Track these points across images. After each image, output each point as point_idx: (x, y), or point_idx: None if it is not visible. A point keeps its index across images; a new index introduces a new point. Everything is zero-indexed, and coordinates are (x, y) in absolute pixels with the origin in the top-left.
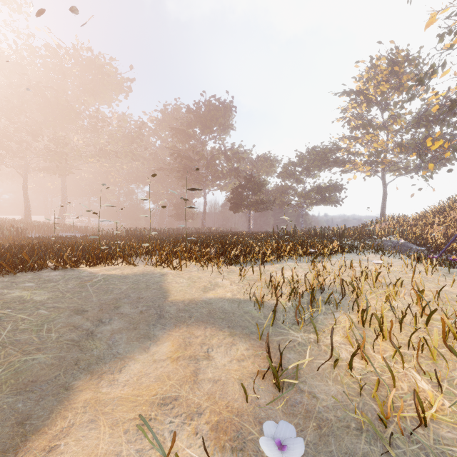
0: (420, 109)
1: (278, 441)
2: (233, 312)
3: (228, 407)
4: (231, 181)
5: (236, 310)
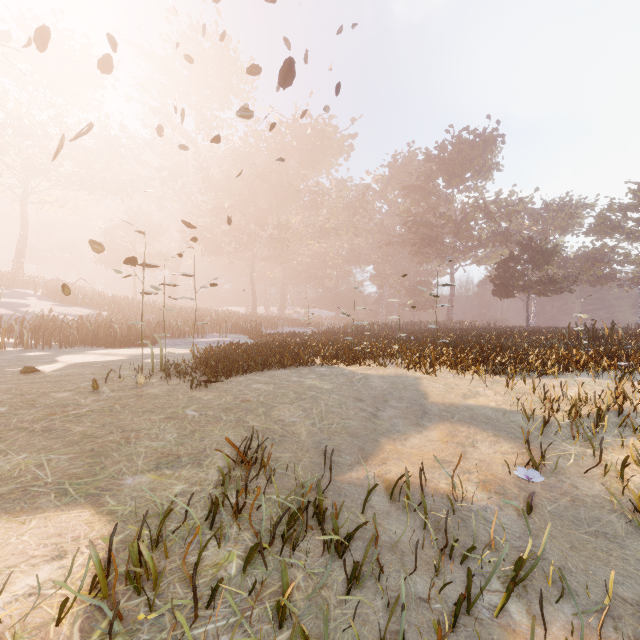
0: None
1: (527, 476)
2: (497, 420)
3: (492, 475)
4: (495, 250)
5: (501, 418)
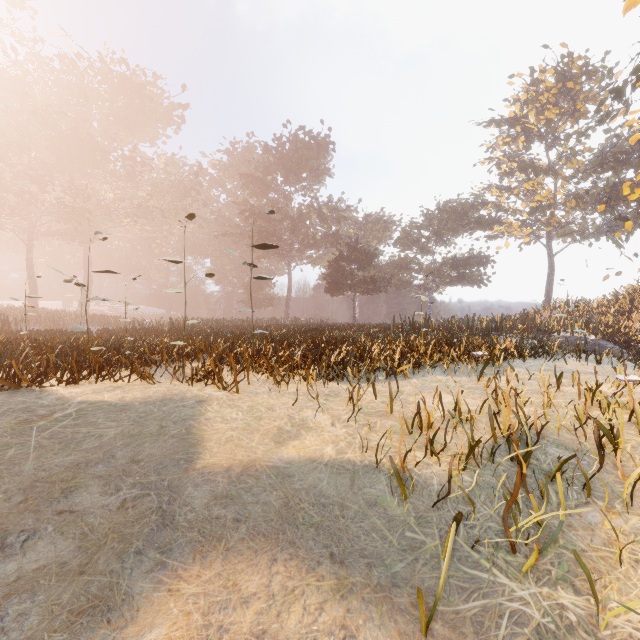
0: (603, 145)
1: None
2: (340, 502)
3: None
4: (328, 252)
5: (348, 495)
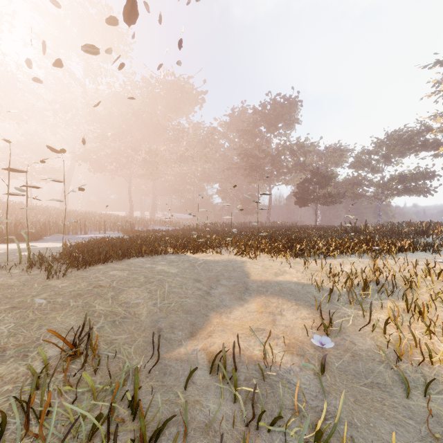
0: None
1: (321, 342)
2: (298, 291)
3: (294, 338)
4: (297, 175)
5: (301, 290)
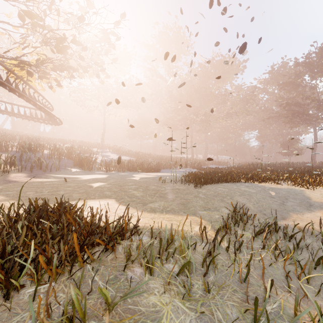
0: None
1: None
2: None
3: None
4: None
5: None
